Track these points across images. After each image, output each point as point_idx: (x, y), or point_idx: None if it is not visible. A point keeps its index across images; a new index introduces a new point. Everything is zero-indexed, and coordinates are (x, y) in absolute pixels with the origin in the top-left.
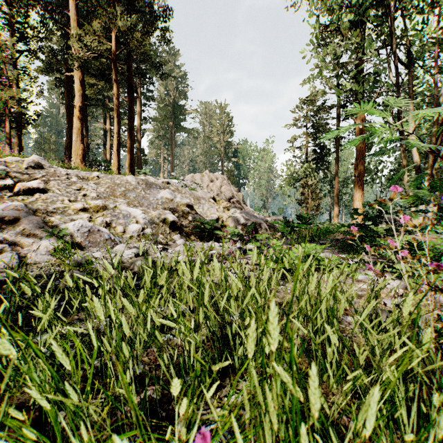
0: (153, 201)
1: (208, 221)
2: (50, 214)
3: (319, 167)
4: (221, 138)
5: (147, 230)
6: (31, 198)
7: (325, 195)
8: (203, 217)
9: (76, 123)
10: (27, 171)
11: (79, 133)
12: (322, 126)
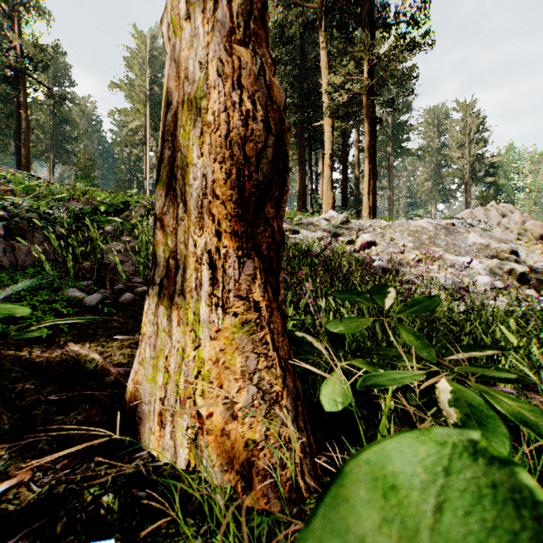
0: (467, 249)
1: None
2: (401, 265)
3: None
4: (464, 152)
5: (497, 283)
6: (372, 251)
7: None
8: None
9: (326, 172)
10: (344, 226)
11: (329, 182)
12: None
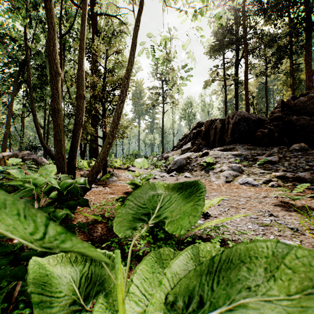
0: None
1: None
2: None
3: None
4: None
5: None
6: None
7: None
8: None
9: None
10: None
11: None
12: None
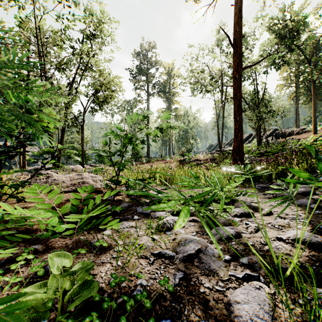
0: None
1: None
2: None
3: None
4: None
5: None
6: None
7: None
8: None
9: None
10: None
11: None
12: None
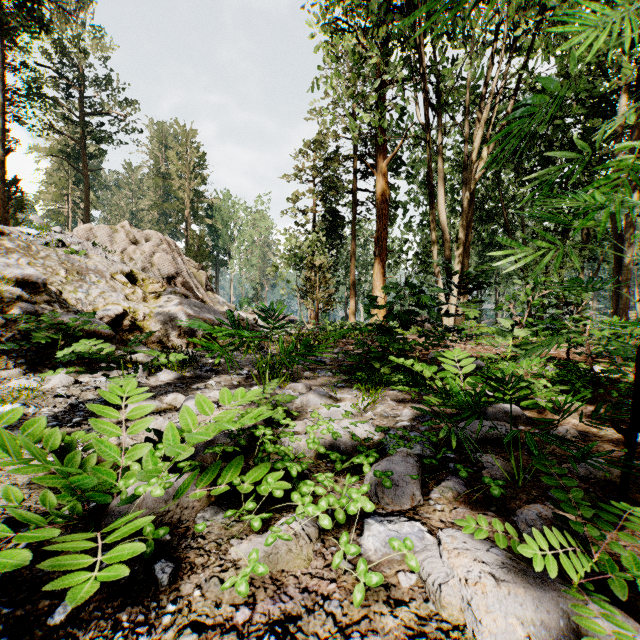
0: None
1: (73, 321)
2: None
3: (331, 243)
4: (184, 184)
5: None
6: None
7: (340, 283)
8: (83, 310)
9: None
10: None
11: None
12: (335, 183)
